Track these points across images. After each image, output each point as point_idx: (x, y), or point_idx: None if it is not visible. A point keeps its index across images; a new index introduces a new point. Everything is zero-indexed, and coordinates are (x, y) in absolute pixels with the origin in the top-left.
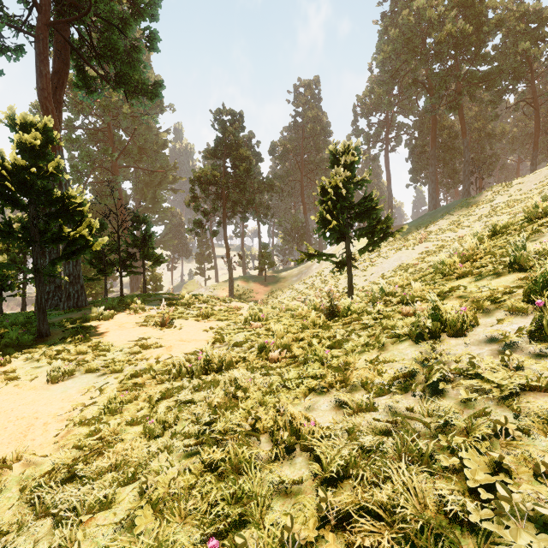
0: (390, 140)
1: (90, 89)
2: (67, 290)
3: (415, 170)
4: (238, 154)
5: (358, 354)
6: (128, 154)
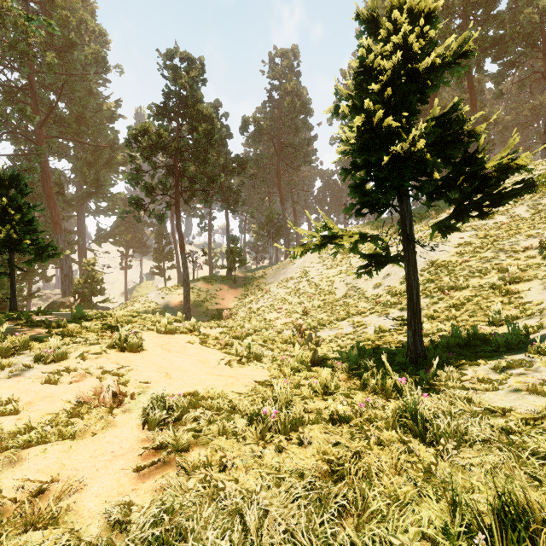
0: None
1: None
2: None
3: None
4: (196, 111)
5: None
6: (63, 124)
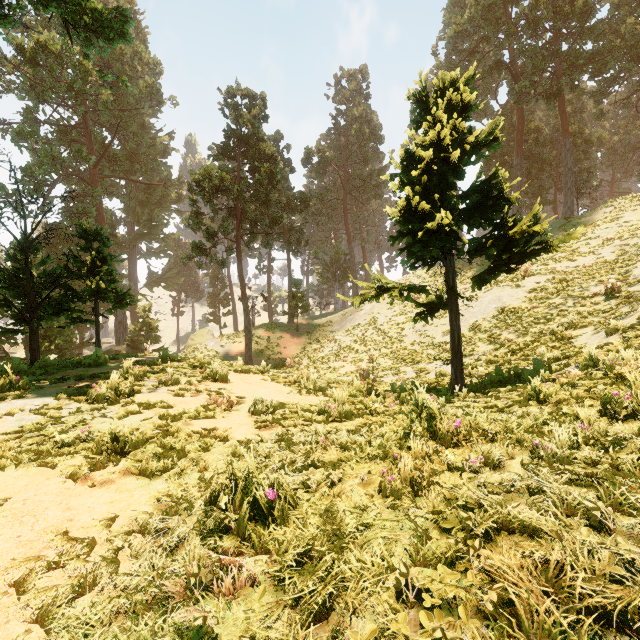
0: None
1: None
2: None
3: None
4: (258, 151)
5: None
6: (115, 162)
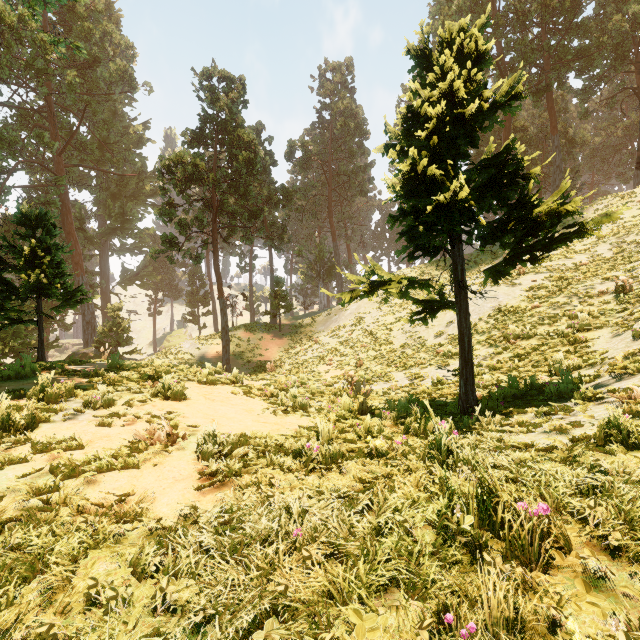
0: None
1: None
2: None
3: None
4: (236, 137)
5: None
6: (84, 150)
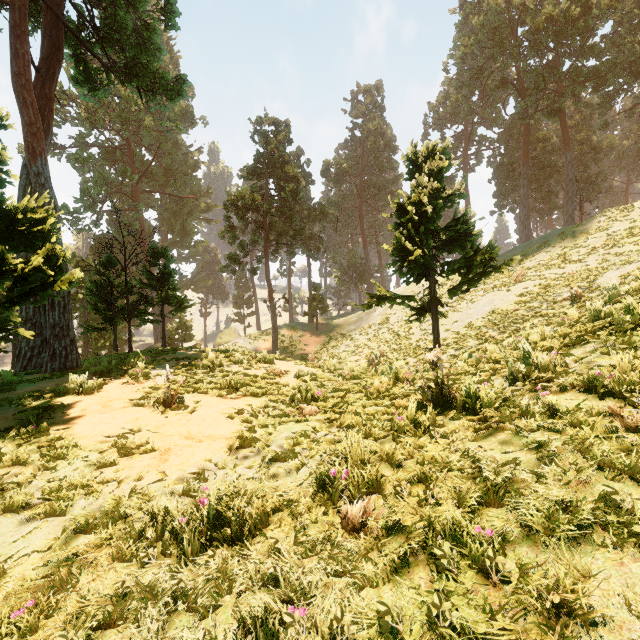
0: (469, 158)
1: (93, 85)
2: (51, 346)
3: (501, 194)
4: (283, 172)
5: (576, 550)
6: (152, 177)
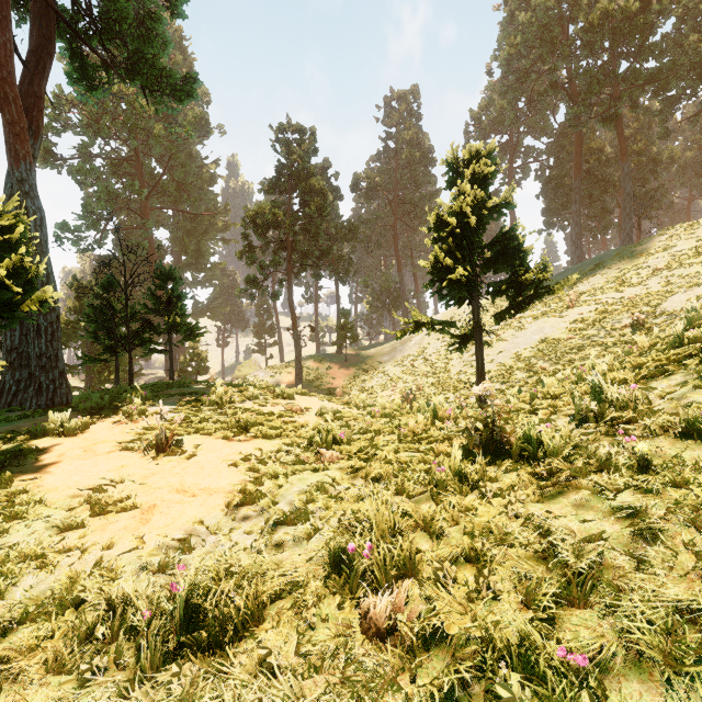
0: (515, 171)
1: (91, 84)
2: (36, 379)
3: (550, 210)
4: (308, 185)
5: None
6: (164, 192)
